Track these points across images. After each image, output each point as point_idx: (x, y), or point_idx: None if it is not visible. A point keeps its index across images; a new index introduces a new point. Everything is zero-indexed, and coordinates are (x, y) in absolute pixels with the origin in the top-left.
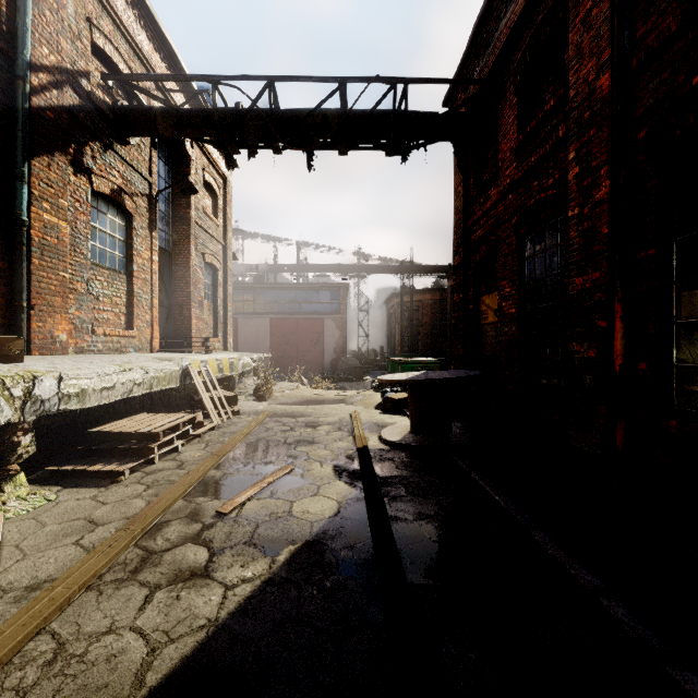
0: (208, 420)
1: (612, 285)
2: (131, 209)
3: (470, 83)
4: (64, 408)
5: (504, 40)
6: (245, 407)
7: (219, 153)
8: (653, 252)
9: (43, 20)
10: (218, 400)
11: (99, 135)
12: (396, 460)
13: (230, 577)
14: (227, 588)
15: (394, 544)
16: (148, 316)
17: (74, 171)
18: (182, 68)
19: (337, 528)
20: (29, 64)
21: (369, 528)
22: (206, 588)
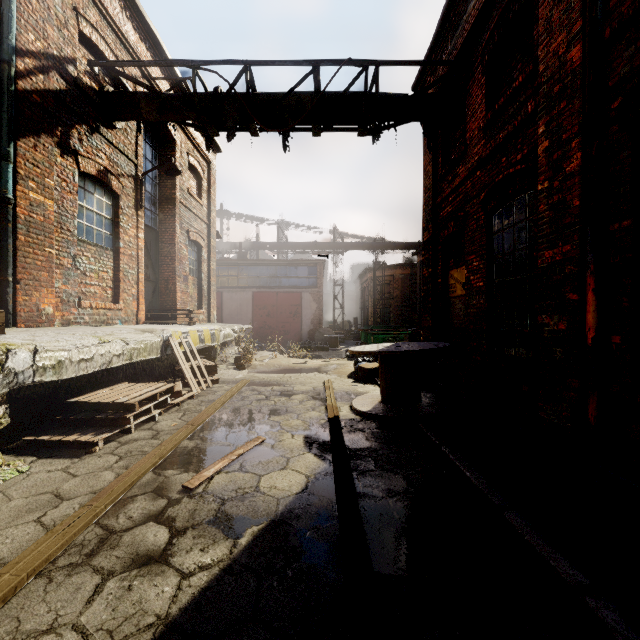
0: (189, 388)
1: (583, 257)
2: (117, 189)
3: (439, 64)
4: (40, 380)
5: (472, 22)
6: (226, 375)
7: (203, 138)
8: (628, 223)
9: (29, 7)
10: (199, 369)
11: (86, 119)
12: (366, 431)
13: (187, 563)
14: (183, 576)
15: (361, 527)
16: (134, 290)
17: (61, 153)
18: (167, 57)
19: (304, 506)
20: (15, 49)
21: (336, 506)
22: (161, 576)
